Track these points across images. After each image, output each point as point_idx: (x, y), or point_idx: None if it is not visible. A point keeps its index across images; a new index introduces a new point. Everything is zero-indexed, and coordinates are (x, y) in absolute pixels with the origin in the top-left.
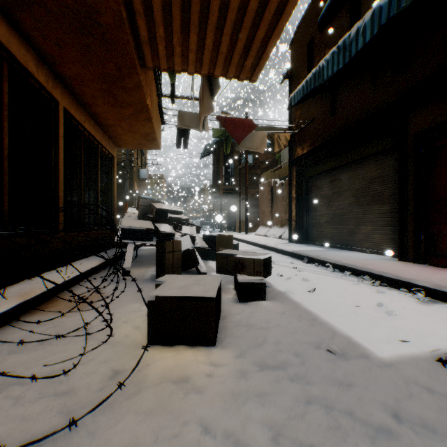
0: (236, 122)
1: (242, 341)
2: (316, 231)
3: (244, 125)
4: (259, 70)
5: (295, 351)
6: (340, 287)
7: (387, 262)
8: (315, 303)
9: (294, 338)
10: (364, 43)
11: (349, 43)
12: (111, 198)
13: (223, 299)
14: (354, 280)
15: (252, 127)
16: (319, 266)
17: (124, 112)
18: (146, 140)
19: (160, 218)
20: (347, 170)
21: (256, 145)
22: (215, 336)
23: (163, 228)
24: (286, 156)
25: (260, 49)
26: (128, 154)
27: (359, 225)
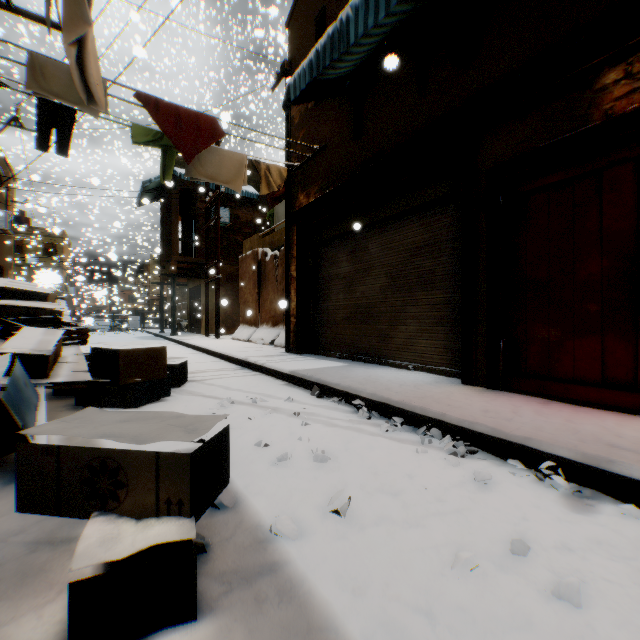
0: (182, 116)
1: None
2: (330, 334)
3: (199, 126)
4: None
5: None
6: (399, 472)
7: (454, 391)
8: (362, 582)
9: None
10: None
11: None
12: None
13: None
14: (414, 439)
15: (216, 134)
16: (341, 404)
17: None
18: None
19: None
20: (378, 234)
21: (227, 176)
22: None
23: None
24: (282, 214)
25: None
26: None
27: (397, 323)
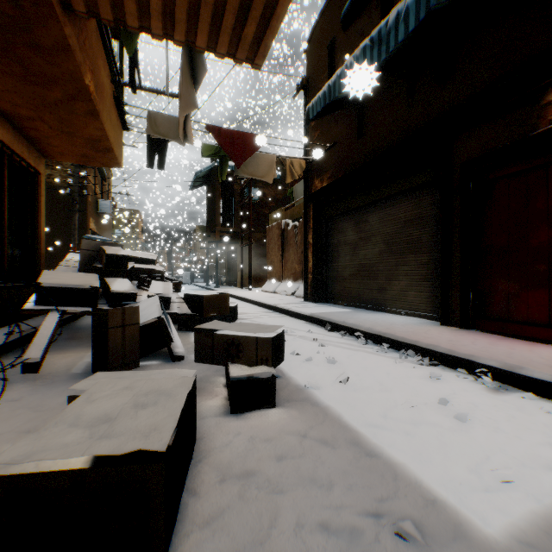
0: (234, 136)
1: (227, 533)
2: (339, 287)
3: (245, 141)
4: (266, 47)
5: (335, 547)
6: (381, 370)
7: (431, 329)
8: (352, 406)
9: (330, 504)
10: (407, 33)
11: (387, 34)
12: (35, 237)
13: (204, 410)
14: (395, 356)
15: (257, 145)
16: (346, 335)
17: (47, 95)
18: (95, 149)
19: (114, 270)
20: (377, 210)
21: (263, 172)
22: (165, 539)
23: (118, 284)
24: (300, 191)
25: (266, 10)
26: (77, 175)
27: (391, 279)
